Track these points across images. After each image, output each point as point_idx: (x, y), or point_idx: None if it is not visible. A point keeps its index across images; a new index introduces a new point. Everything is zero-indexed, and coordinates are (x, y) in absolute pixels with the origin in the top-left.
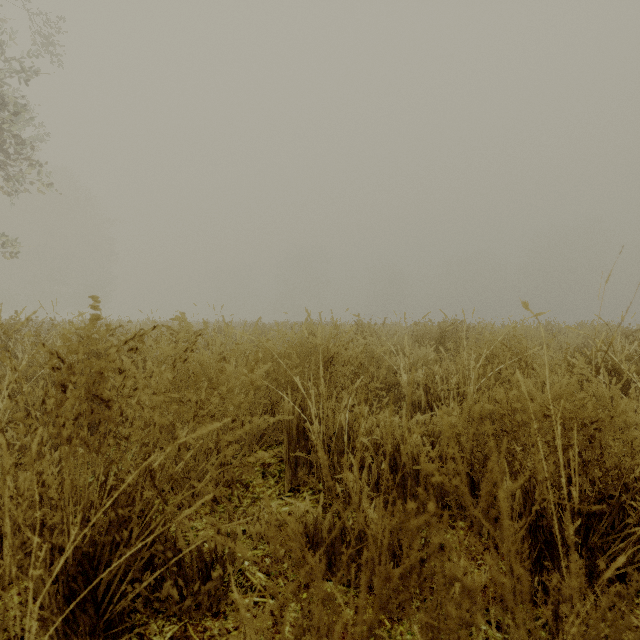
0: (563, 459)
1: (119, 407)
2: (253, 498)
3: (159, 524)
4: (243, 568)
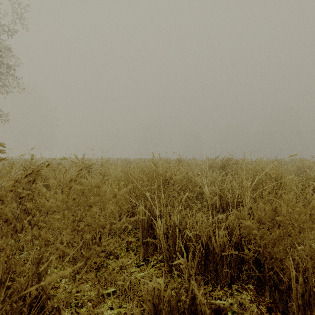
0: None
1: (14, 225)
2: (120, 266)
3: (44, 314)
4: None
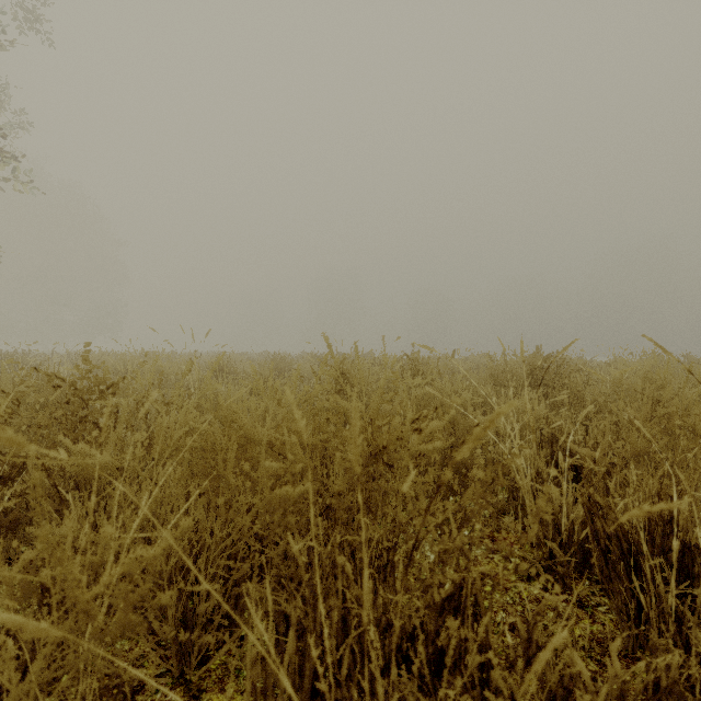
0: None
1: None
2: None
3: None
4: None
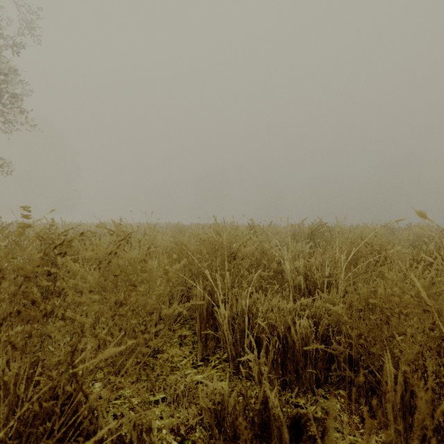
0: (440, 348)
1: (44, 308)
2: (172, 367)
3: (80, 416)
4: (161, 437)
